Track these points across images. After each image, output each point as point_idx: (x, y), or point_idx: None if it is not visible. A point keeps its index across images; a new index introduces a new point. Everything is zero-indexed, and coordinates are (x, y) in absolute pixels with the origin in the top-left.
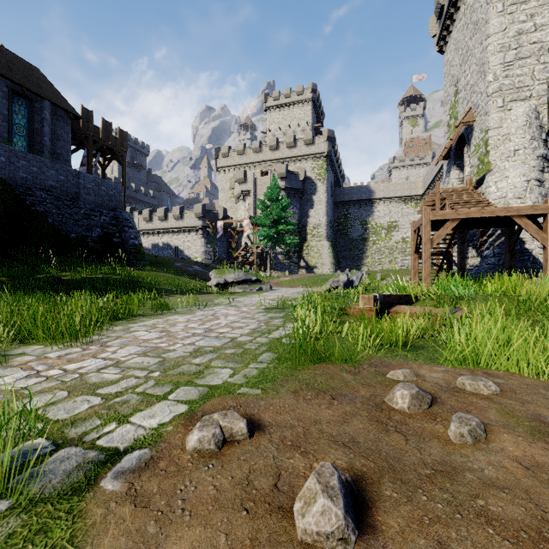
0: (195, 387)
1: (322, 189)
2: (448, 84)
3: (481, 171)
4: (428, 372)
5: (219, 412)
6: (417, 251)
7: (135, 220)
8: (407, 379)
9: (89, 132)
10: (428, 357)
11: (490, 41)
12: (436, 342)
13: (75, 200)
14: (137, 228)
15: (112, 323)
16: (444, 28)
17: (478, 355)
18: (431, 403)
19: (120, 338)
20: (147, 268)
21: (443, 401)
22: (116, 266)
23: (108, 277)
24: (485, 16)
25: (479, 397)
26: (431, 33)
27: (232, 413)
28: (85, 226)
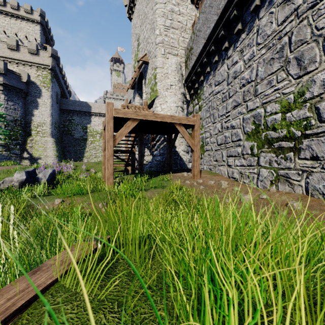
0: None
1: (47, 95)
2: (134, 40)
3: (152, 96)
4: None
5: None
6: None
7: None
8: None
9: None
10: None
11: (157, 7)
12: None
13: None
14: None
15: None
16: (132, 1)
17: None
18: None
19: None
20: None
21: None
22: None
23: None
24: None
25: None
26: (124, 3)
27: None
28: None
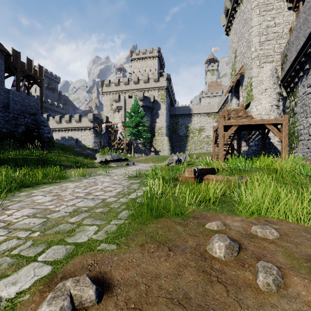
0: (64, 245)
1: (164, 107)
2: (231, 52)
3: (248, 99)
4: (231, 222)
5: (72, 278)
6: (215, 143)
7: (50, 122)
8: (219, 229)
9: (17, 65)
10: (229, 209)
11: (253, 30)
12: (232, 198)
13: (6, 107)
14: (51, 127)
15: (18, 191)
16: (229, 22)
17: (260, 208)
18: (238, 250)
19: (21, 202)
20: (56, 152)
21: (246, 247)
22: (34, 150)
23: (27, 157)
24: (250, 16)
25: (267, 242)
26: (222, 24)
27: (84, 279)
28: (13, 125)
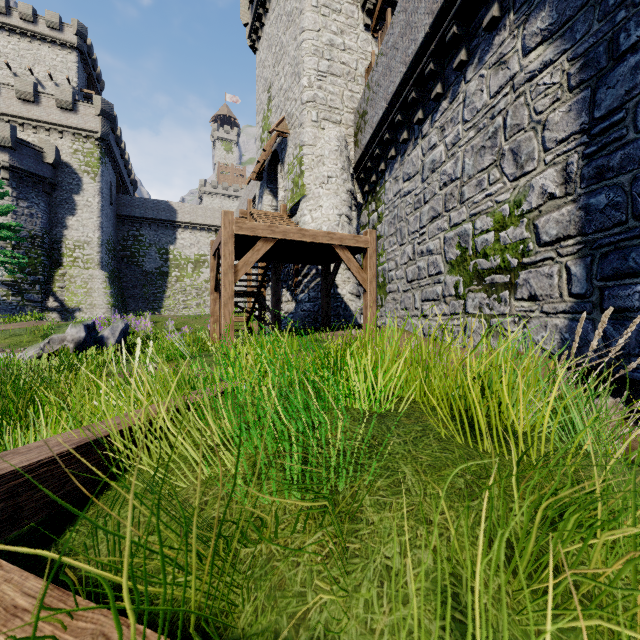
0: None
1: (93, 188)
2: (261, 89)
3: (296, 195)
4: None
5: None
6: (218, 288)
7: None
8: None
9: None
10: None
11: (305, 37)
12: None
13: None
14: None
15: None
16: (257, 17)
17: None
18: None
19: None
20: None
21: None
22: None
23: None
24: (299, 5)
25: None
26: (243, 20)
27: None
28: None
